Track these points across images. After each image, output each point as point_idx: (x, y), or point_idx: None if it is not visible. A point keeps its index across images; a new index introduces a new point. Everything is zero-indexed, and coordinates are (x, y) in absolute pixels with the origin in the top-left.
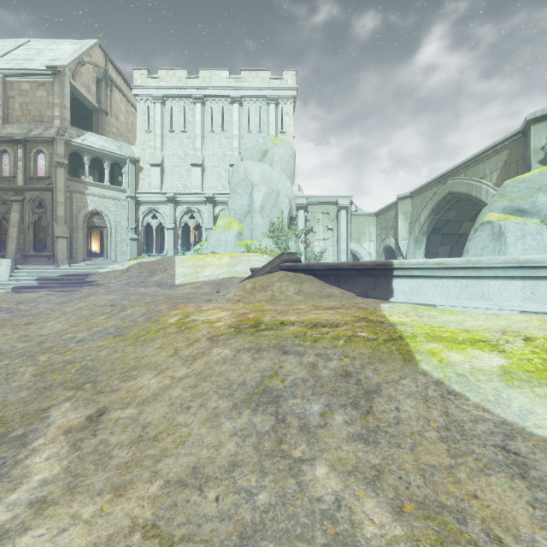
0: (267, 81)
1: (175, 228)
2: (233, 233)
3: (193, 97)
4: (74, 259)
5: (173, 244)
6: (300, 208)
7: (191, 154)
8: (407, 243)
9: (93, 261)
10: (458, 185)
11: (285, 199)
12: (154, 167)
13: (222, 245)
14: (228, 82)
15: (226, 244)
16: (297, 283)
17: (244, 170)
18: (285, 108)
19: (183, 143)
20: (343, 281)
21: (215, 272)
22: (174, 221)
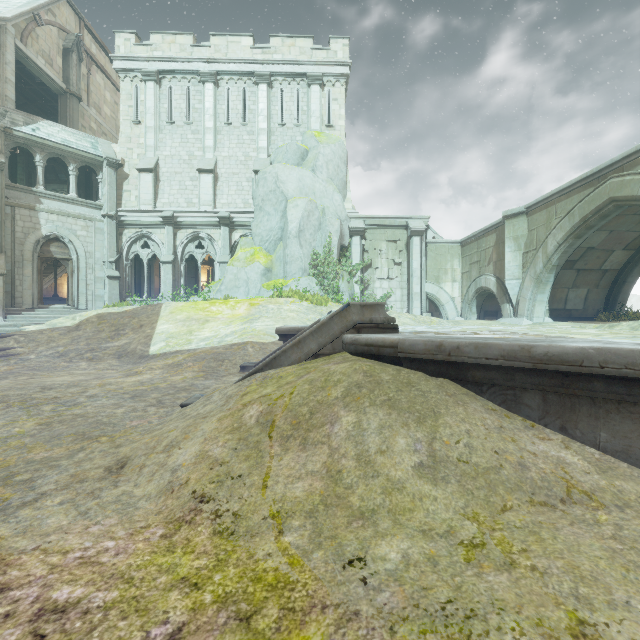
0: (308, 53)
1: (175, 262)
2: (258, 269)
3: (201, 74)
4: (18, 307)
5: (173, 284)
6: (355, 233)
7: (198, 155)
8: (519, 283)
9: (48, 310)
10: (633, 184)
11: (334, 219)
12: (144, 174)
13: (242, 287)
14: (252, 53)
15: (247, 285)
16: (413, 415)
17: (275, 177)
18: (334, 92)
19: (187, 139)
20: (586, 415)
21: (221, 331)
22: (174, 252)
